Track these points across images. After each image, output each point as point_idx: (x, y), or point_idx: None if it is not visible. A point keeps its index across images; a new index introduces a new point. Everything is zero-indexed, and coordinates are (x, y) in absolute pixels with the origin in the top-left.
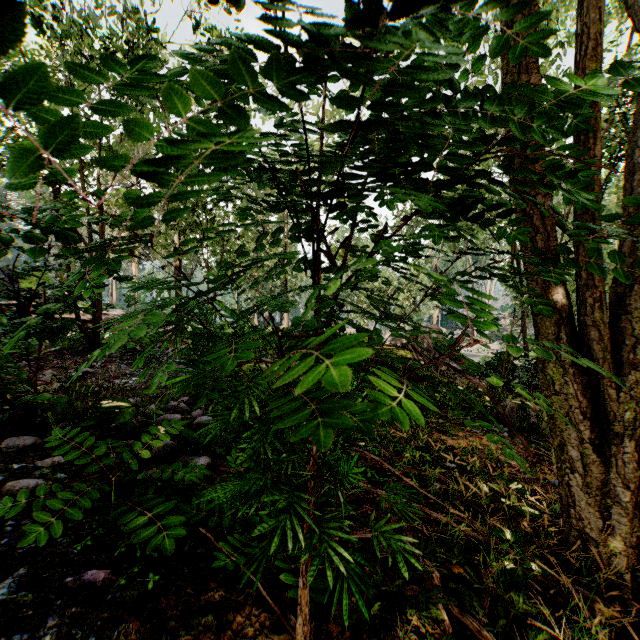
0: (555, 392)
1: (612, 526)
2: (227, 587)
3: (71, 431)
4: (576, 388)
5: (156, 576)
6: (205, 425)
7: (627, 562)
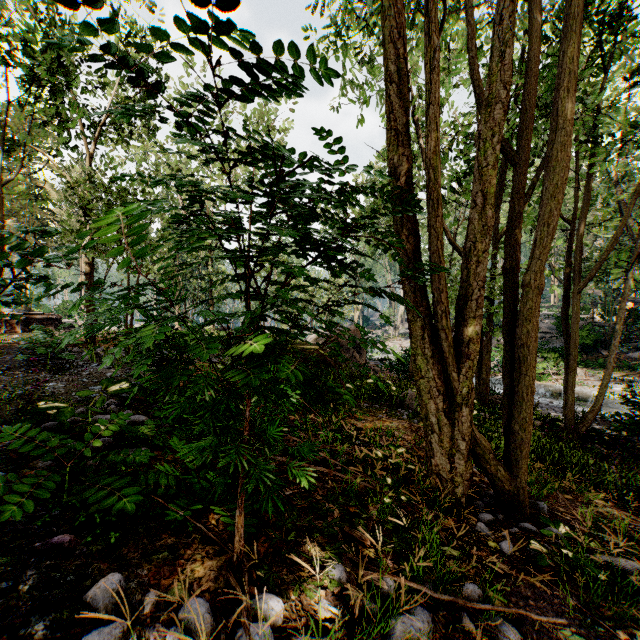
0: (422, 377)
1: (456, 467)
2: (177, 536)
3: (24, 427)
4: (434, 373)
5: (117, 533)
6: (138, 423)
7: (464, 490)
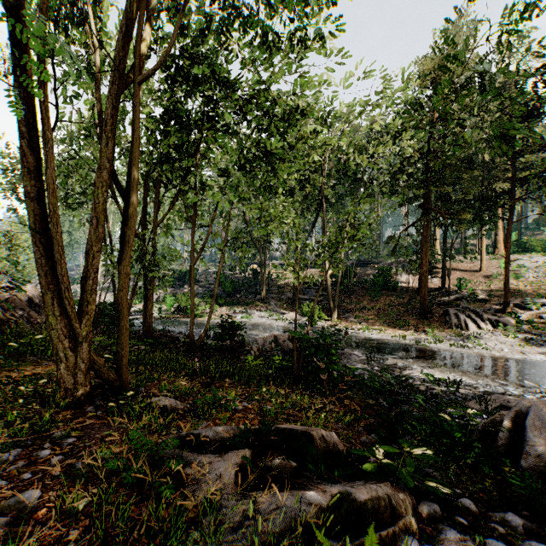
0: (53, 329)
1: (78, 380)
2: None
3: None
4: (62, 325)
5: None
6: None
7: (83, 392)
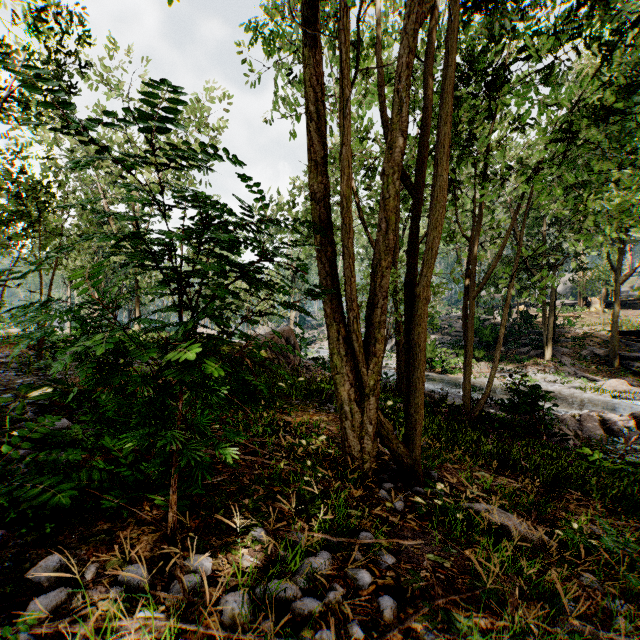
0: (338, 372)
1: (365, 447)
2: (112, 522)
3: None
4: (347, 369)
5: (52, 524)
6: (62, 429)
7: (371, 465)
